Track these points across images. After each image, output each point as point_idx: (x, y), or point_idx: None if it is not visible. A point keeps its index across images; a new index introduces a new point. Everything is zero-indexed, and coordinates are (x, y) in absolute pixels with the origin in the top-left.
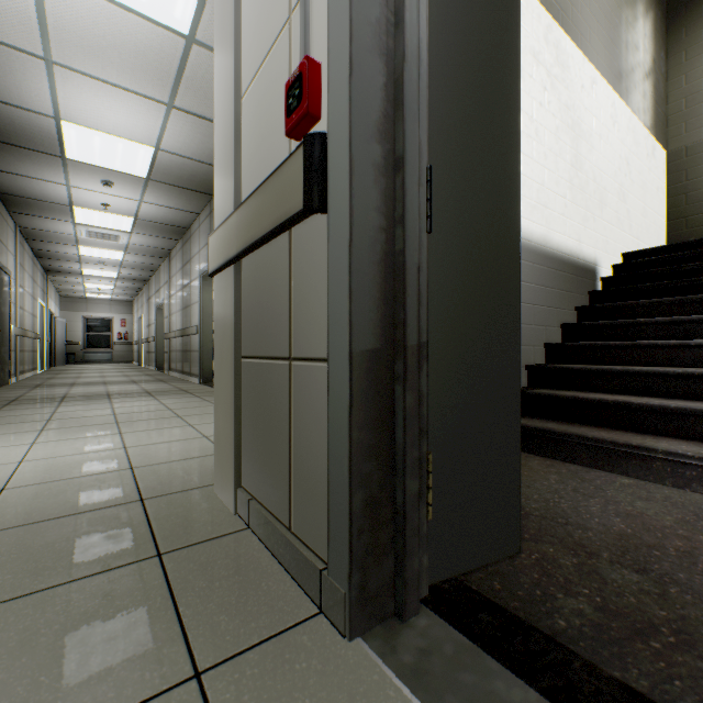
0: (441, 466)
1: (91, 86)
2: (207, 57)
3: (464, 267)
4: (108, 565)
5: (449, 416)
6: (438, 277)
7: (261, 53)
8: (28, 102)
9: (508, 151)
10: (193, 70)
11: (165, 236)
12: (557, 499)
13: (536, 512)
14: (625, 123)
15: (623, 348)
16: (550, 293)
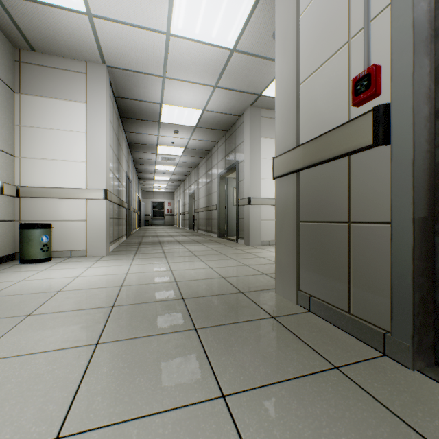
0: None
1: (179, 85)
2: (239, 57)
3: None
4: (252, 318)
5: None
6: None
7: (320, 60)
8: (150, 98)
9: None
10: (231, 66)
11: (197, 156)
12: None
13: None
14: None
15: None
16: None
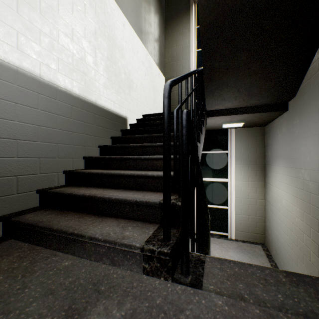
0: None
1: None
2: None
3: None
4: None
5: None
6: None
7: None
8: None
9: None
10: None
11: None
12: None
13: None
14: (144, 55)
15: (118, 160)
16: (90, 127)
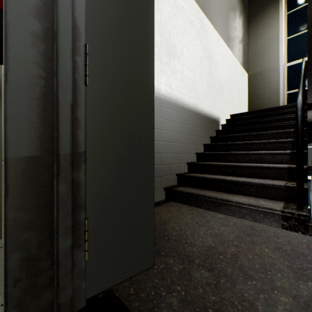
0: (98, 225)
1: None
2: None
3: (116, 108)
4: None
5: (105, 195)
6: (97, 113)
7: None
8: None
9: (146, 47)
10: None
11: None
12: (186, 228)
13: (173, 237)
14: (231, 60)
15: (226, 155)
16: (198, 130)
